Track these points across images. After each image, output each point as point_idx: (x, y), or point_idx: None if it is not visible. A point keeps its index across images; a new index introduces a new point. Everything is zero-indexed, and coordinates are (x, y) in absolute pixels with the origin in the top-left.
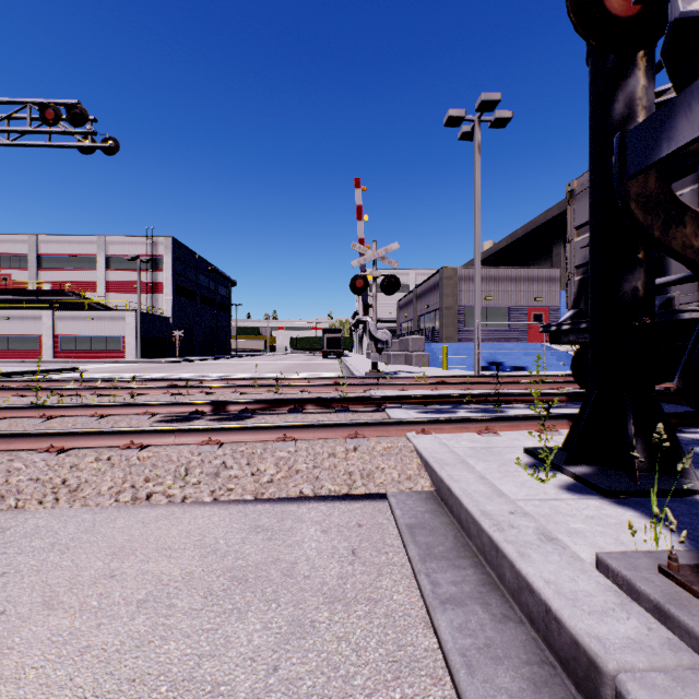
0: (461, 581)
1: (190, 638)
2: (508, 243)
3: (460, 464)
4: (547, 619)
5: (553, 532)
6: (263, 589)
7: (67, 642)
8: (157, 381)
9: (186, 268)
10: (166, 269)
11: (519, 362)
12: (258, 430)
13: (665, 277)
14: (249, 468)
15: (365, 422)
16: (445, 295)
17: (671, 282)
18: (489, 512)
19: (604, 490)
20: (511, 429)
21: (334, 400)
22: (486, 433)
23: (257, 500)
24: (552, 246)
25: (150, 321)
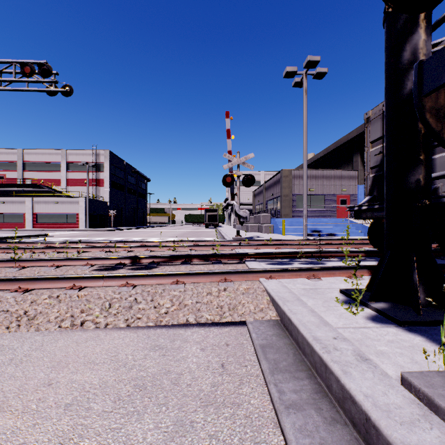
0: (300, 390)
1: (100, 436)
2: (324, 154)
3: (296, 301)
4: (367, 426)
5: (365, 353)
6: (157, 395)
7: (8, 440)
8: (97, 243)
9: (118, 170)
10: (105, 171)
11: (331, 230)
12: (159, 277)
13: (437, 173)
14: (152, 303)
15: (231, 271)
16: (283, 187)
17: (441, 176)
18: (319, 338)
19: (398, 321)
20: (330, 276)
21: (211, 255)
22: (313, 278)
23: (157, 326)
24: (352, 156)
25: (94, 204)
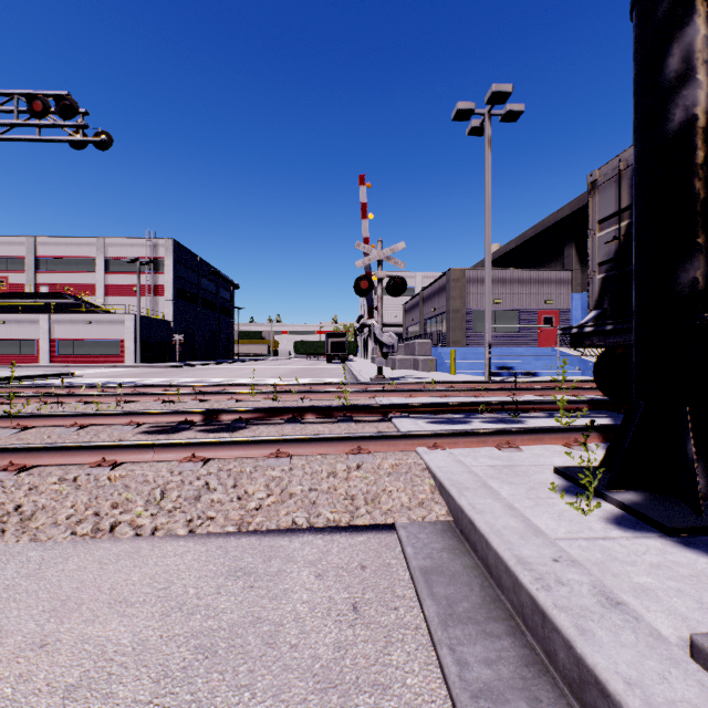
0: (496, 659)
1: None
2: (517, 244)
3: (482, 489)
4: None
5: (613, 590)
6: (236, 667)
7: None
8: (151, 387)
9: (187, 270)
10: (166, 271)
11: (529, 366)
12: (248, 445)
13: None
14: (235, 490)
15: (369, 435)
16: (452, 298)
17: None
18: (527, 559)
19: (664, 527)
20: (534, 443)
21: (336, 408)
22: (507, 447)
23: (241, 532)
24: (562, 247)
25: (149, 325)
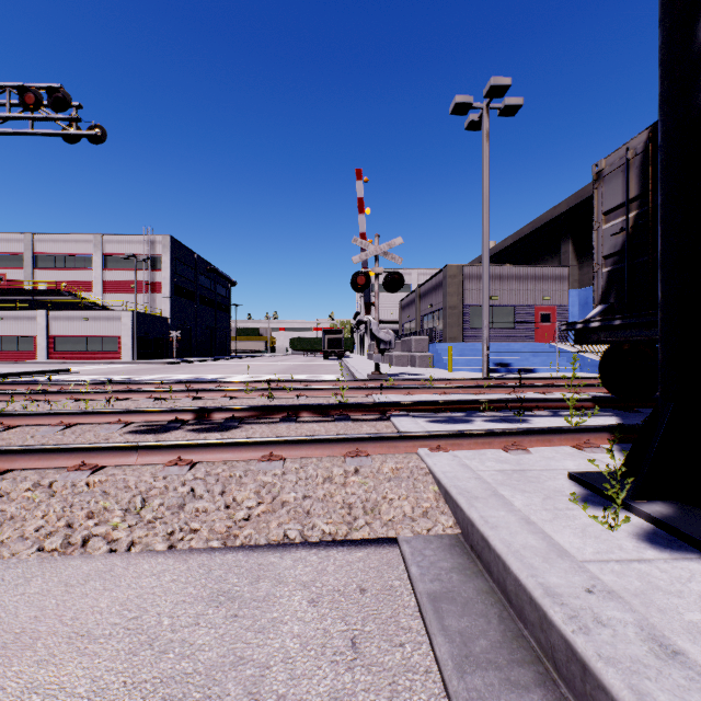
0: None
1: None
2: (513, 240)
3: (493, 498)
4: None
5: (664, 632)
6: None
7: None
8: (144, 384)
9: (184, 267)
10: (164, 268)
11: (527, 363)
12: (239, 447)
13: None
14: (222, 498)
15: (368, 436)
16: (449, 294)
17: None
18: (556, 590)
19: None
20: (543, 445)
21: (333, 406)
22: (514, 449)
23: (228, 546)
24: (559, 243)
25: (147, 321)
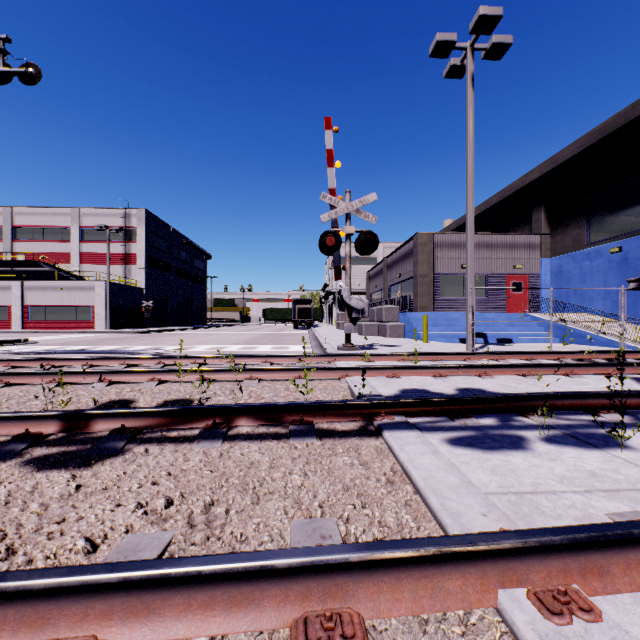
0: None
1: None
2: (481, 211)
3: None
4: None
5: None
6: None
7: None
8: (69, 360)
9: (160, 240)
10: (139, 240)
11: (504, 333)
12: None
13: None
14: None
15: (359, 560)
16: (419, 262)
17: None
18: None
19: None
20: None
21: (288, 408)
22: None
23: None
24: (530, 212)
25: (121, 292)
